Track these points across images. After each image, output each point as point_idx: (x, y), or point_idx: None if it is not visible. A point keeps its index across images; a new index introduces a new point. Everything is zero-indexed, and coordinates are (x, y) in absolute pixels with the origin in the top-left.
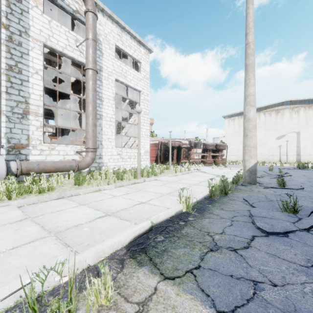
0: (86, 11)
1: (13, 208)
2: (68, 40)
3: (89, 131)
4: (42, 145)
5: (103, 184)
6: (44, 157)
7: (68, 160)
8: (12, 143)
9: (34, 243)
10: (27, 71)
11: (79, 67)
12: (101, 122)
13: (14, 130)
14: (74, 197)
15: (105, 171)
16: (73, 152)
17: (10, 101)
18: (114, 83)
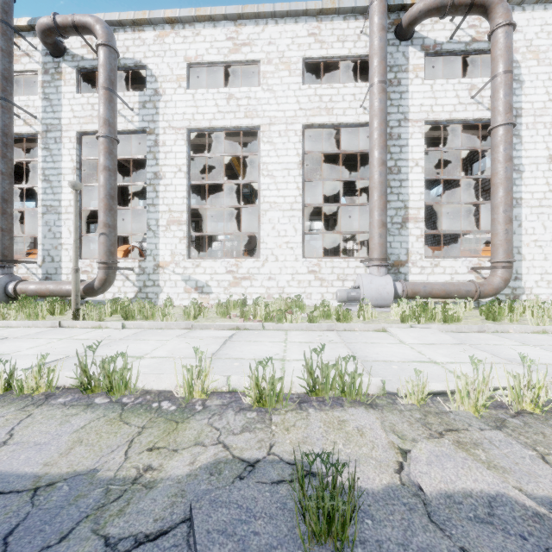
0: (492, 32)
1: (437, 331)
2: (457, 97)
3: (497, 233)
4: (423, 260)
5: (549, 323)
6: (425, 277)
7: (457, 281)
8: (392, 259)
9: (501, 365)
10: (405, 167)
11: (472, 129)
12: (518, 211)
13: (393, 244)
14: (502, 334)
15: (530, 304)
16: (465, 270)
17: (389, 210)
18: (550, 128)
